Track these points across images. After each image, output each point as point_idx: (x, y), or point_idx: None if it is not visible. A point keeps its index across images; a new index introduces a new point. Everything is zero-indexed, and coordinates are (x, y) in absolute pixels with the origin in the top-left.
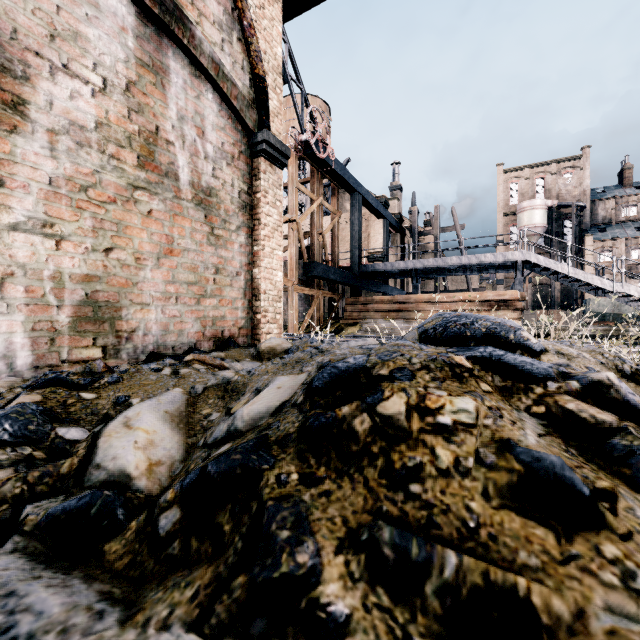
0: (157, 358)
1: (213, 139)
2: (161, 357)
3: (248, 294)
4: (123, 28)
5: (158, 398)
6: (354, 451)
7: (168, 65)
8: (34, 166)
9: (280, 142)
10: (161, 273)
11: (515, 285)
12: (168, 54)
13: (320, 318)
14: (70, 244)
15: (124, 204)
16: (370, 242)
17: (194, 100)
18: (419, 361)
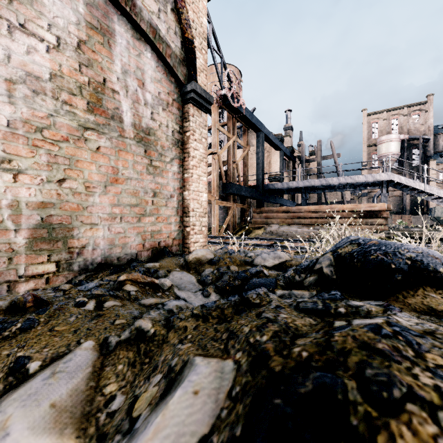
0: (103, 269)
1: (151, 89)
2: (106, 268)
3: (180, 212)
4: None
5: (54, 370)
6: None
7: (114, 28)
8: None
9: (205, 91)
10: (108, 198)
11: (381, 198)
12: (114, 20)
13: (234, 223)
14: (27, 177)
15: (75, 142)
16: (270, 167)
17: (136, 58)
18: None
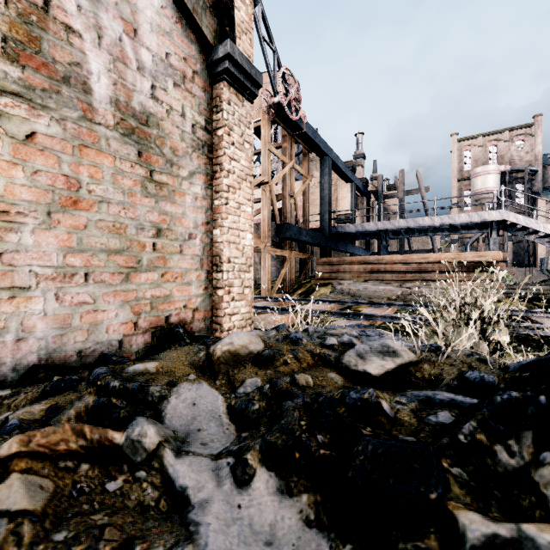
0: (37, 380)
1: (152, 45)
2: (44, 378)
3: (206, 263)
4: None
5: None
6: None
7: None
8: None
9: (249, 62)
10: (55, 236)
11: (490, 245)
12: None
13: (292, 278)
14: None
15: None
16: (338, 205)
17: None
18: None
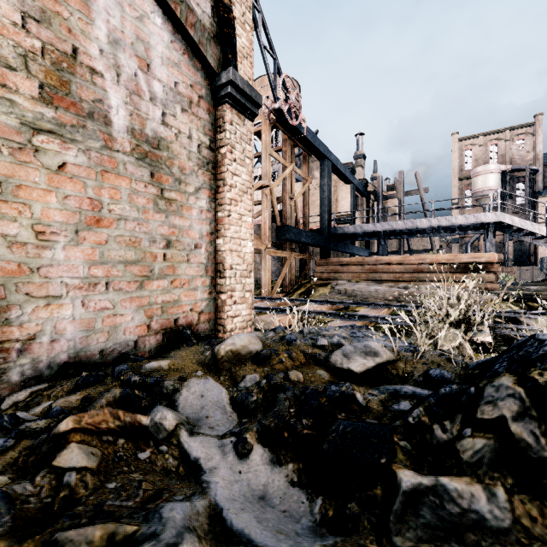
0: (68, 375)
1: (163, 76)
2: (74, 373)
3: (210, 270)
4: None
5: None
6: None
7: None
8: None
9: (249, 86)
10: (81, 251)
11: (486, 246)
12: None
13: (292, 279)
14: None
15: (15, 153)
16: (338, 206)
17: (134, 21)
18: None
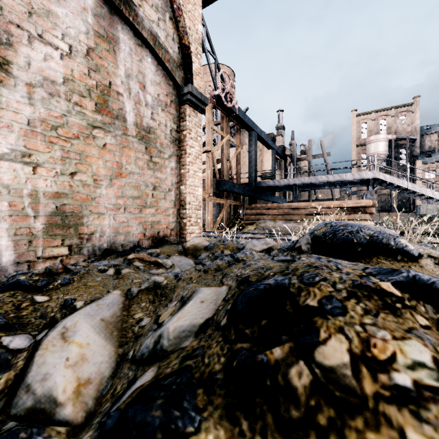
0: (109, 253)
1: (151, 91)
2: (112, 253)
3: (177, 204)
4: (84, 8)
5: (97, 303)
6: (295, 418)
7: (118, 36)
8: (16, 111)
9: (200, 93)
10: (113, 190)
11: (368, 196)
12: (118, 28)
13: (228, 219)
14: (44, 169)
15: (85, 139)
16: (262, 166)
17: (137, 63)
18: (344, 287)
